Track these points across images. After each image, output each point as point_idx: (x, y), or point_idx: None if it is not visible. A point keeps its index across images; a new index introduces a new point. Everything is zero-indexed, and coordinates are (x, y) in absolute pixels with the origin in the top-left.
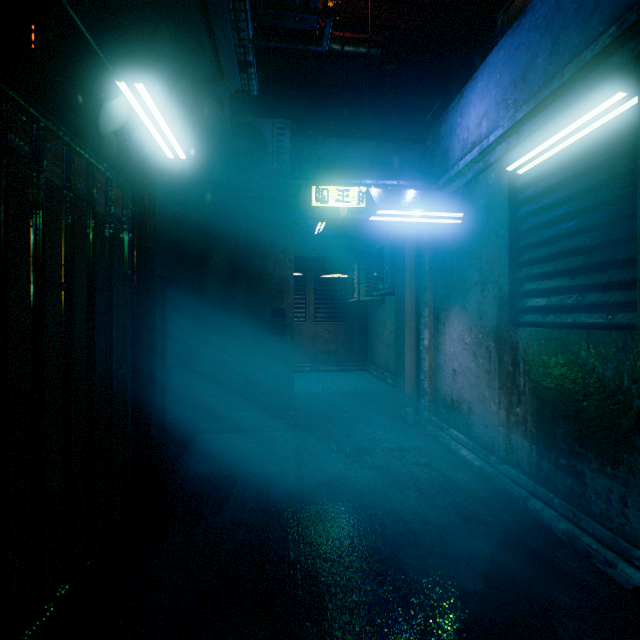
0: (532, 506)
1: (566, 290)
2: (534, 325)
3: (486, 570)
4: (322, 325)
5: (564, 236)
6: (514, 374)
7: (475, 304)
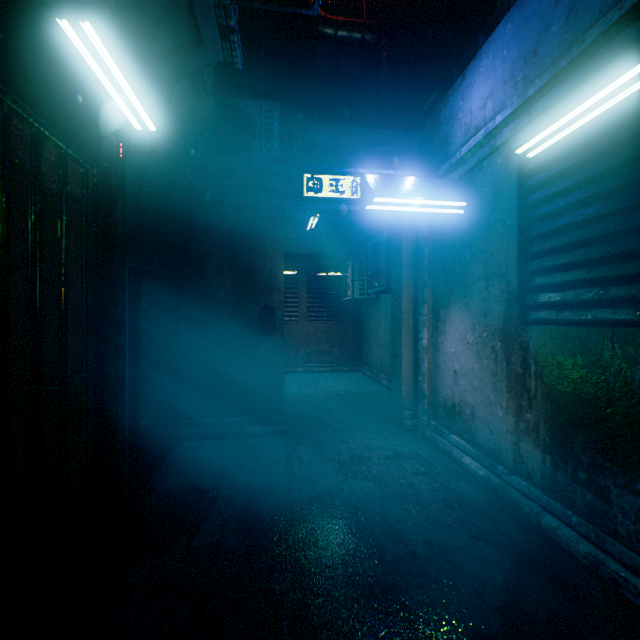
0: (546, 523)
1: (585, 283)
2: (547, 323)
3: (501, 604)
4: (315, 324)
5: (582, 223)
6: (524, 376)
7: (479, 300)
